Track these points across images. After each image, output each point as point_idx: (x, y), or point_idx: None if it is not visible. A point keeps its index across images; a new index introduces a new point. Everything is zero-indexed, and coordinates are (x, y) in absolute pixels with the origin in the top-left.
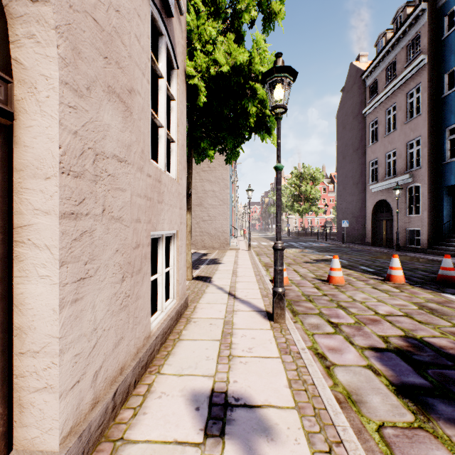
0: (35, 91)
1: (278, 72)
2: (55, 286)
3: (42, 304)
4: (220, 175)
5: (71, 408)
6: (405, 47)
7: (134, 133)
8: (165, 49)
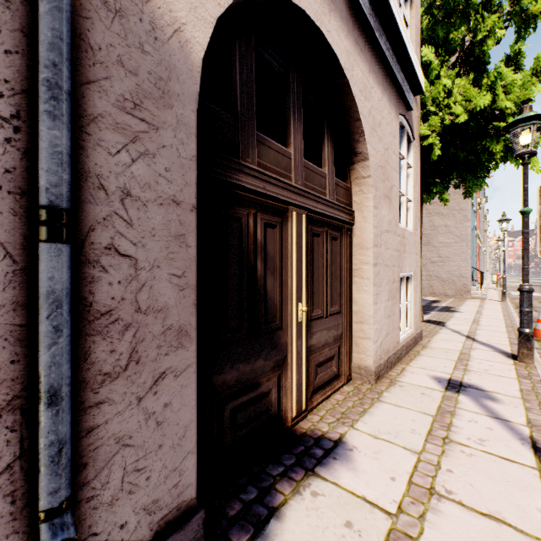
0: (362, 213)
1: (522, 122)
2: (371, 295)
3: (365, 302)
4: (456, 206)
5: (375, 351)
6: None
7: (392, 212)
8: (405, 136)
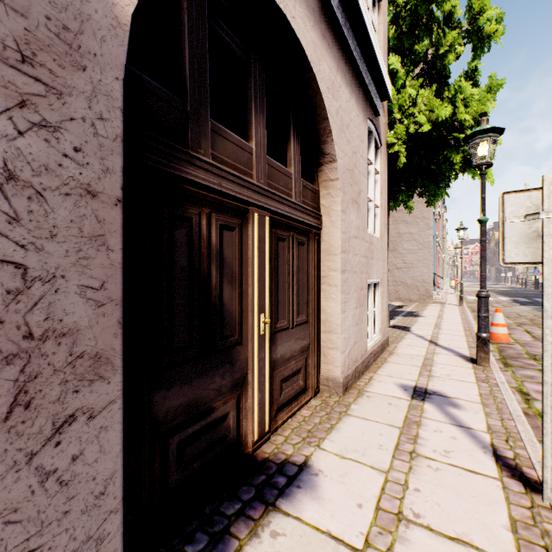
0: (330, 217)
1: (480, 134)
2: (339, 303)
3: (333, 311)
4: (419, 214)
5: (343, 361)
6: None
7: (360, 218)
8: (373, 141)
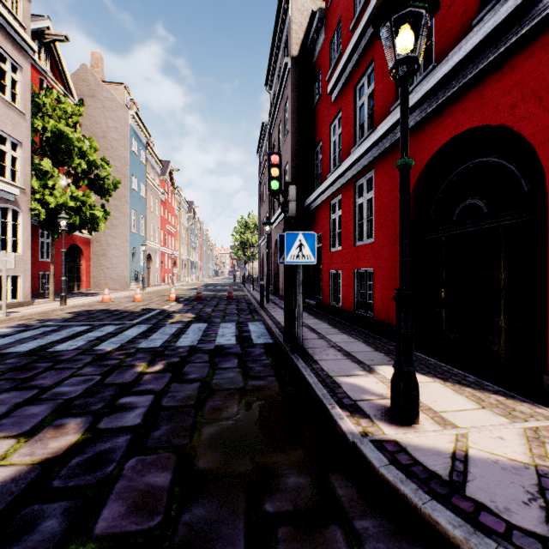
0: None
1: (59, 218)
2: None
3: None
4: (122, 232)
5: None
6: (266, 144)
7: None
8: (11, 211)
